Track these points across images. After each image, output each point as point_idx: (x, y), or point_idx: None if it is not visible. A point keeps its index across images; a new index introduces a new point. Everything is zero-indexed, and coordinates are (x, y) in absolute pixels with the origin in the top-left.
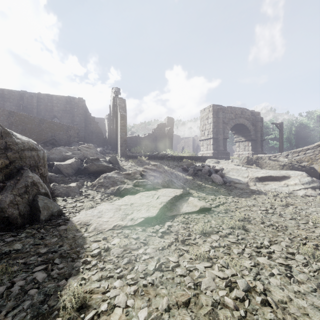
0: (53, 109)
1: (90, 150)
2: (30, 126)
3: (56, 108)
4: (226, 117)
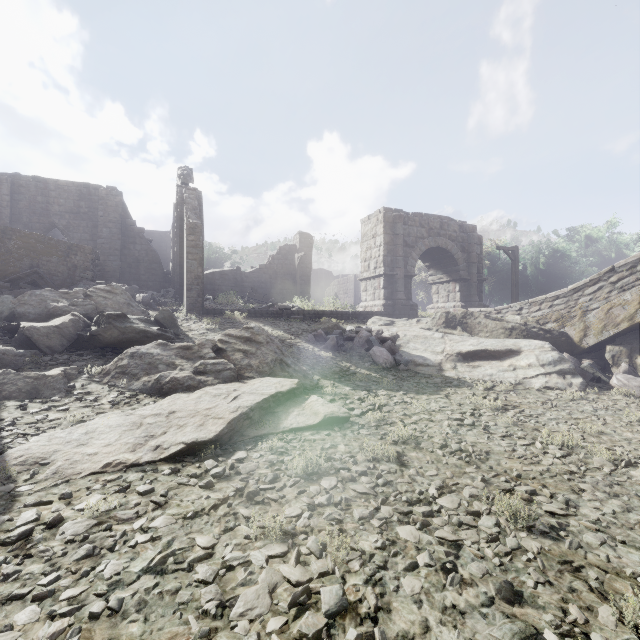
0: (49, 209)
1: (114, 298)
2: None
3: (57, 207)
4: (410, 233)
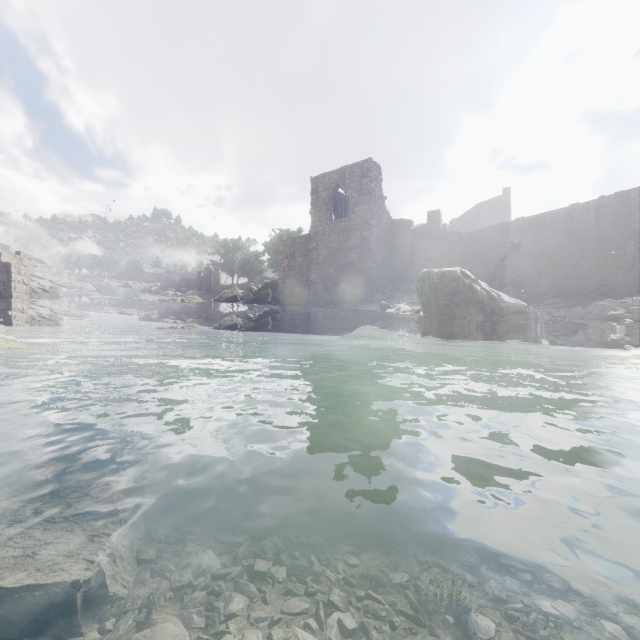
0: (629, 218)
1: None
2: (565, 270)
3: (638, 214)
4: None
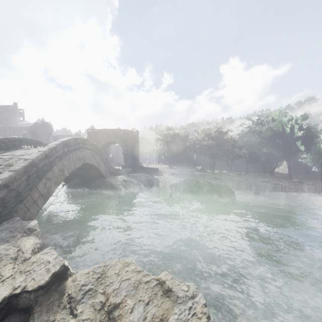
0: None
1: None
2: None
3: None
4: (99, 137)
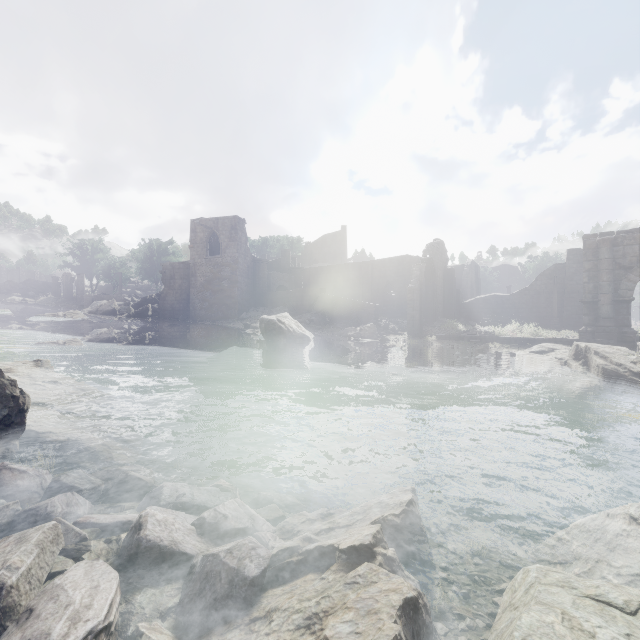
0: (386, 274)
1: (369, 330)
2: (343, 307)
3: (389, 272)
4: (626, 254)
